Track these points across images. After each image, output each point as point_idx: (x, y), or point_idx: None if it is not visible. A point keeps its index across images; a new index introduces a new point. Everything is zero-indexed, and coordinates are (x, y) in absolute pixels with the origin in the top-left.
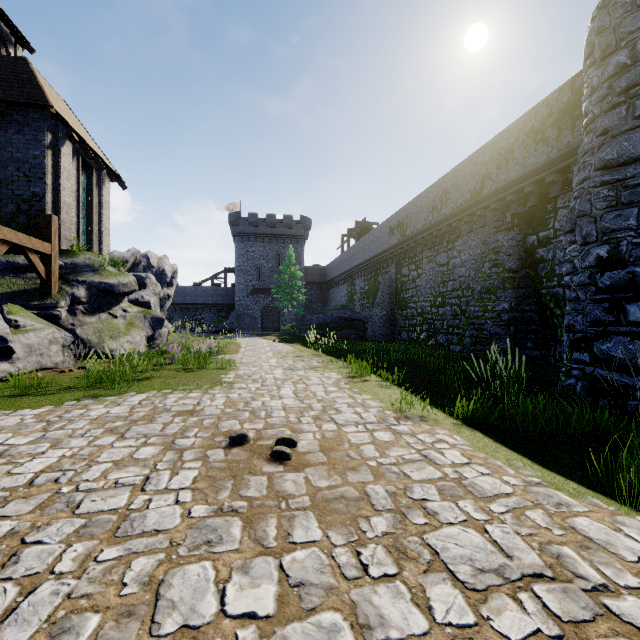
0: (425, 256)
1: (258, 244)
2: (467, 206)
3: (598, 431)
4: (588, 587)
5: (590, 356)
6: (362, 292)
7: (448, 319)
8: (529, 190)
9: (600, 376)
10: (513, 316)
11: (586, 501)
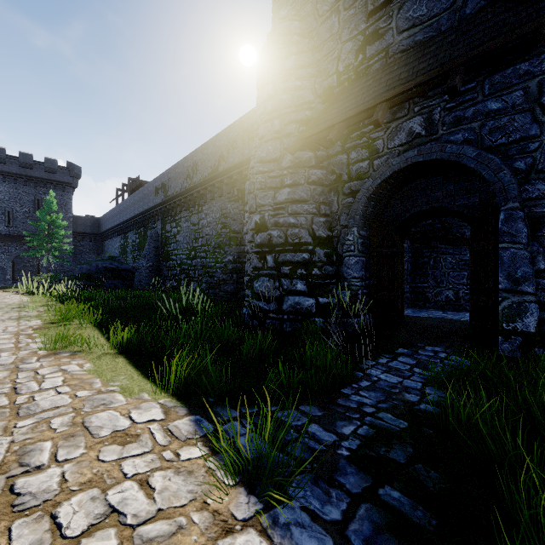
0: (183, 216)
1: (7, 184)
2: (210, 178)
3: (229, 343)
4: (19, 472)
5: (252, 292)
6: (134, 245)
7: (199, 269)
8: (246, 173)
9: (255, 305)
10: (236, 266)
11: (135, 397)
